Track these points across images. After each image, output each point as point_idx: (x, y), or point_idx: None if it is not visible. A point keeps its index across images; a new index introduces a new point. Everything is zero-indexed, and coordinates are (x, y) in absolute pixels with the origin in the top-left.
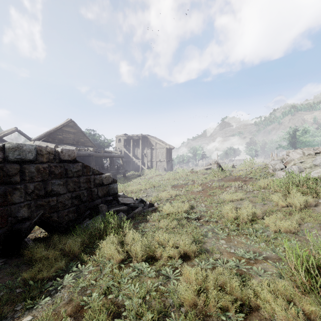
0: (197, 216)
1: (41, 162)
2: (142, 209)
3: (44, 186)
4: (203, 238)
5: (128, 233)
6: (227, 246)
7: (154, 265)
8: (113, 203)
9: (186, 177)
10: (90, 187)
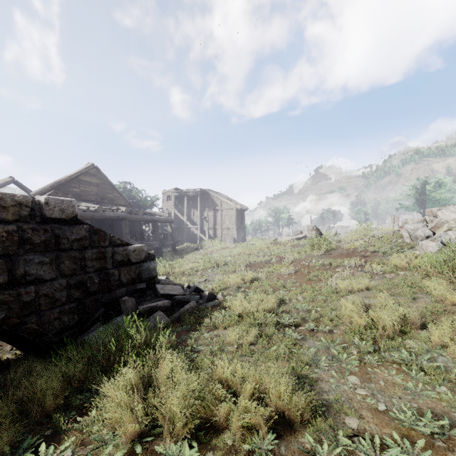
0: (293, 320)
1: (3, 220)
2: (196, 305)
3: (9, 267)
4: (311, 371)
5: (163, 359)
6: (366, 391)
7: (211, 447)
8: (146, 295)
9: (267, 251)
10: (104, 268)
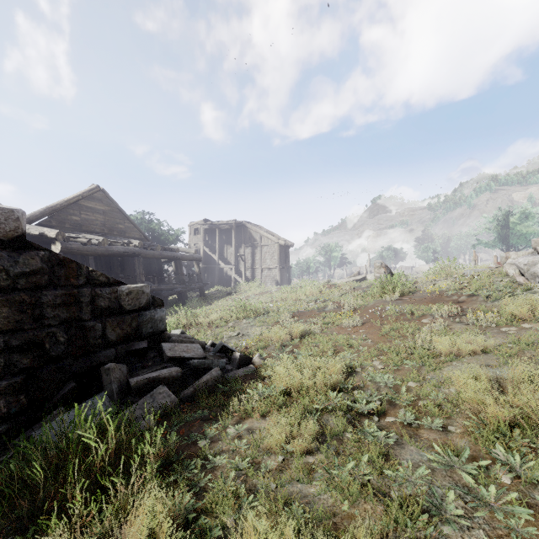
0: (375, 405)
1: None
2: (221, 375)
3: None
4: (435, 530)
5: (138, 503)
6: None
7: None
8: (148, 359)
9: (319, 295)
10: (77, 319)
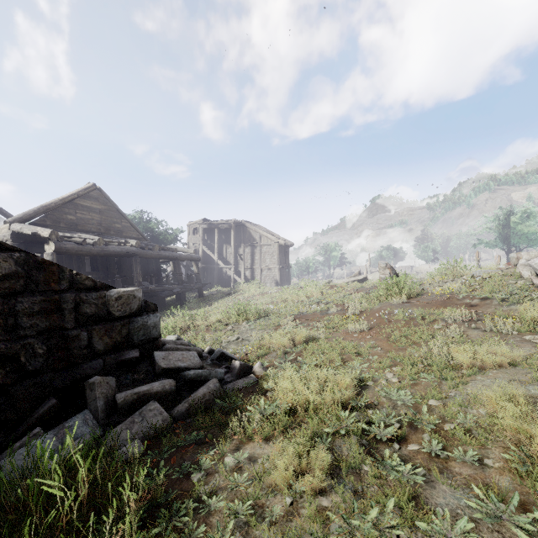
0: (395, 430)
1: None
2: (219, 388)
3: None
4: None
5: None
6: None
7: None
8: (139, 369)
9: (321, 297)
10: (59, 328)
